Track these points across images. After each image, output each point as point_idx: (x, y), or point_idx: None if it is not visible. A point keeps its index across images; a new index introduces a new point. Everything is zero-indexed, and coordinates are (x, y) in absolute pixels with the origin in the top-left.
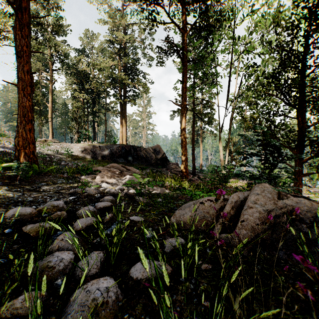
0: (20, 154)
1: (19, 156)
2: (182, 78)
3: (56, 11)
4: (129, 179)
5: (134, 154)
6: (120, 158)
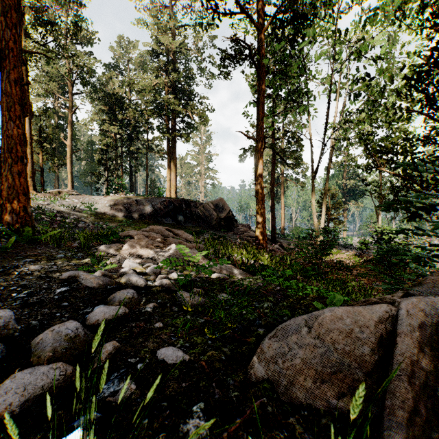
0: (4, 211)
1: (3, 214)
2: (258, 96)
3: (77, 10)
4: (175, 250)
5: (186, 211)
6: (166, 217)
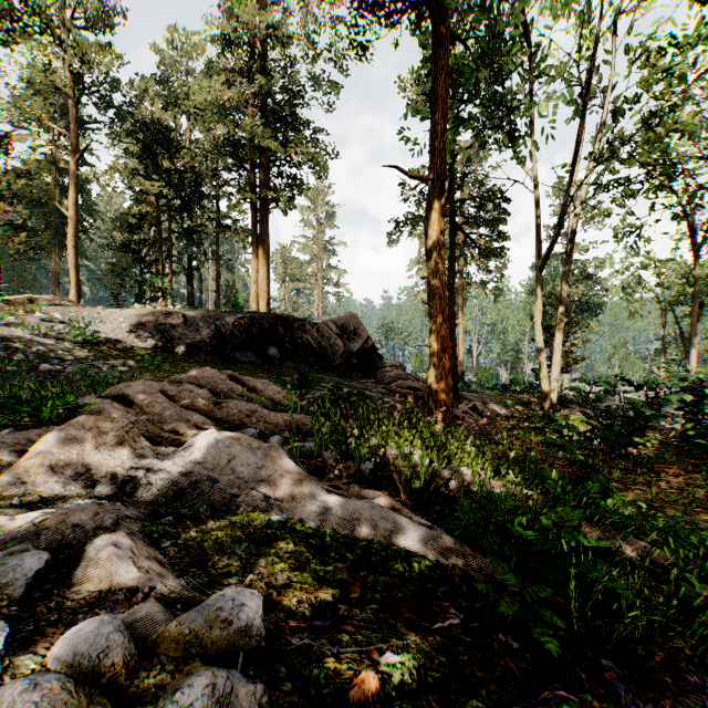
0: None
1: None
2: (433, 84)
3: None
4: (211, 451)
5: (285, 339)
6: (243, 350)
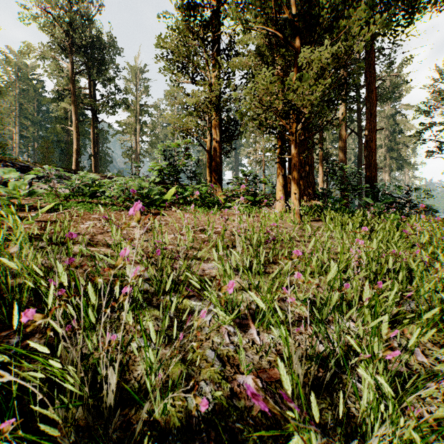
0: None
1: None
2: None
3: None
4: None
5: None
6: None
